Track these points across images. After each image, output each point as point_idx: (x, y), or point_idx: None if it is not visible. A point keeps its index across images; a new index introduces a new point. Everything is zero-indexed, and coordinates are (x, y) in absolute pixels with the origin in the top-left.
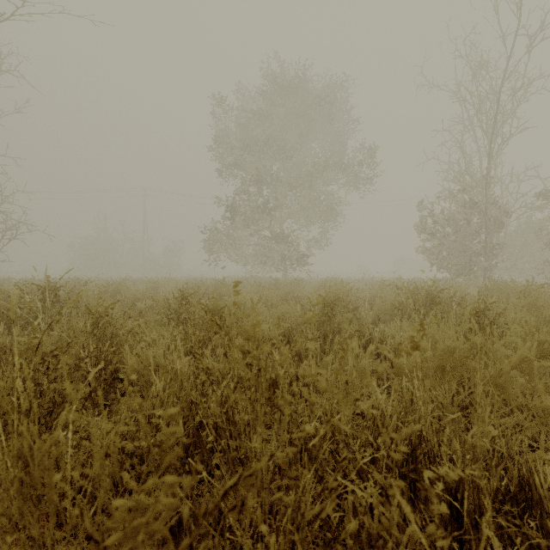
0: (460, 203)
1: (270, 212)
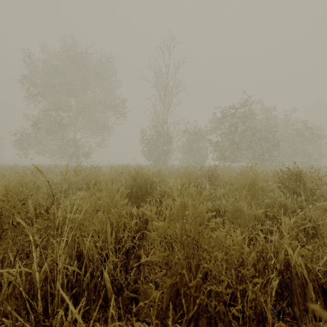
0: (155, 131)
1: (62, 127)
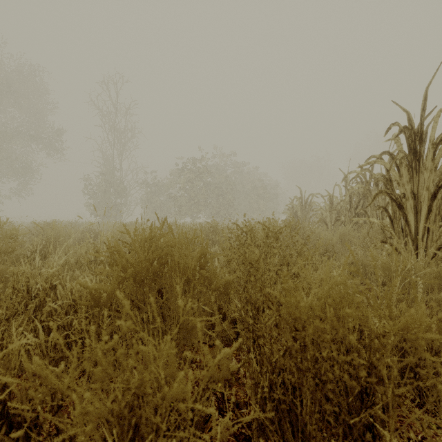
0: (103, 180)
1: None
